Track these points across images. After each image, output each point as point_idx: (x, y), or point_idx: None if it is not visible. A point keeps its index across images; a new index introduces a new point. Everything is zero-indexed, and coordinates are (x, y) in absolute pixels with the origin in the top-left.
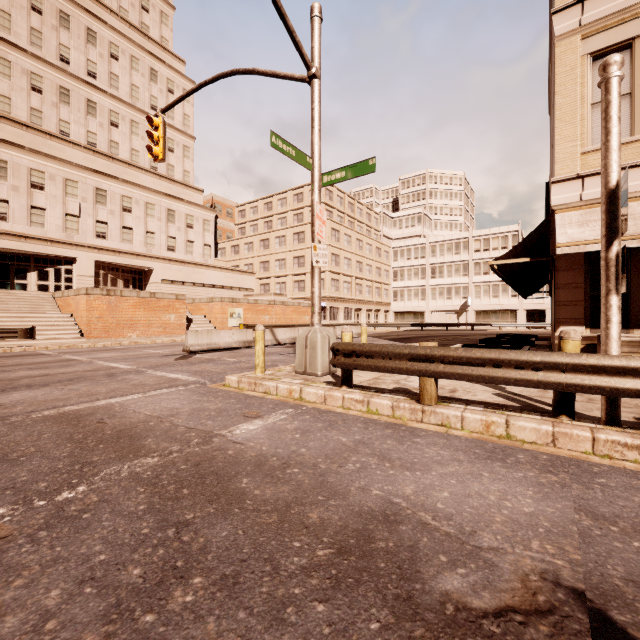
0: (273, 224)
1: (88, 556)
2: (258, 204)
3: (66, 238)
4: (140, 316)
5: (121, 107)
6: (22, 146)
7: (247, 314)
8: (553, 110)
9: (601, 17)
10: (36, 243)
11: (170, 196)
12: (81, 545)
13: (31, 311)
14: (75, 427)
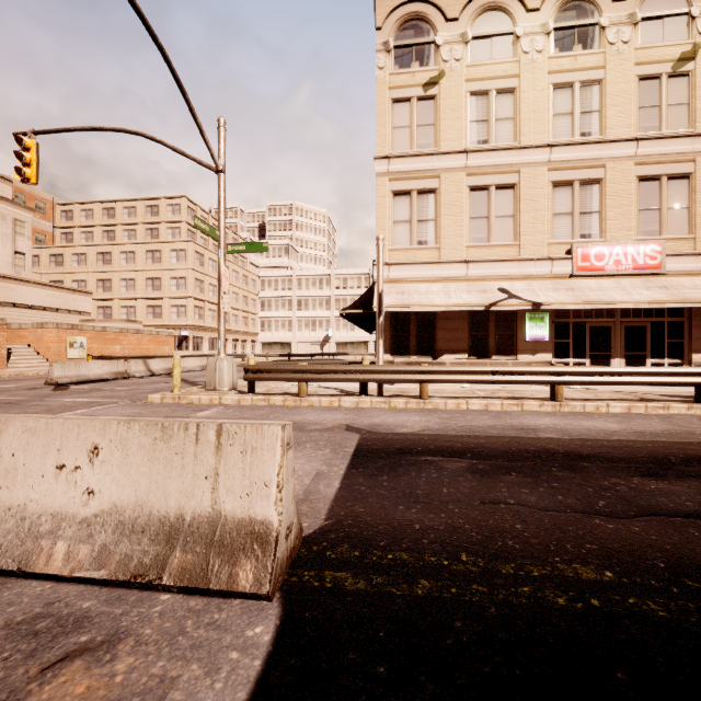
0: (117, 235)
1: None
2: (94, 207)
3: None
4: None
5: None
6: None
7: (92, 344)
8: None
9: (398, 171)
10: None
11: None
12: None
13: None
14: None
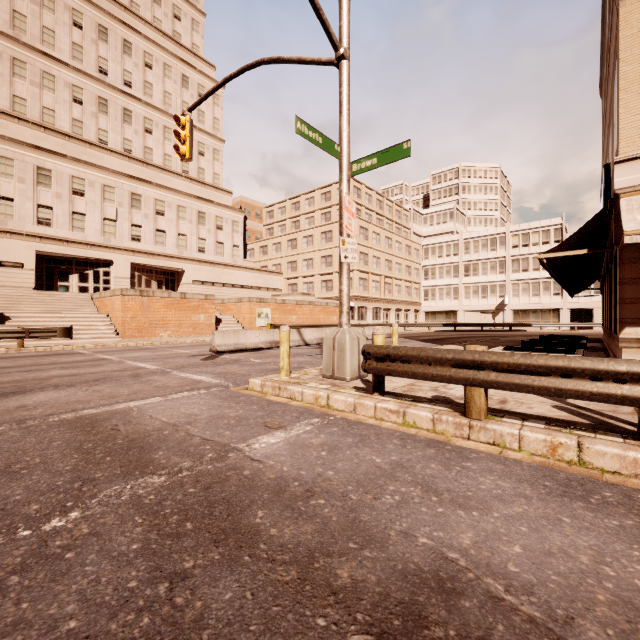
0: (301, 224)
1: (56, 621)
2: (286, 204)
3: (104, 242)
4: (171, 316)
5: (155, 114)
6: (64, 155)
7: (275, 314)
8: (612, 84)
9: None
10: (77, 247)
11: (200, 199)
12: (52, 601)
13: (71, 311)
14: (87, 434)
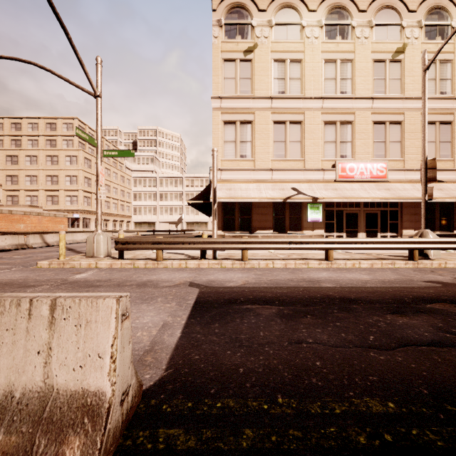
0: (22, 143)
1: None
2: (3, 121)
3: None
4: None
5: None
6: None
7: (0, 223)
8: None
9: (227, 108)
10: None
11: None
12: None
13: None
14: None
